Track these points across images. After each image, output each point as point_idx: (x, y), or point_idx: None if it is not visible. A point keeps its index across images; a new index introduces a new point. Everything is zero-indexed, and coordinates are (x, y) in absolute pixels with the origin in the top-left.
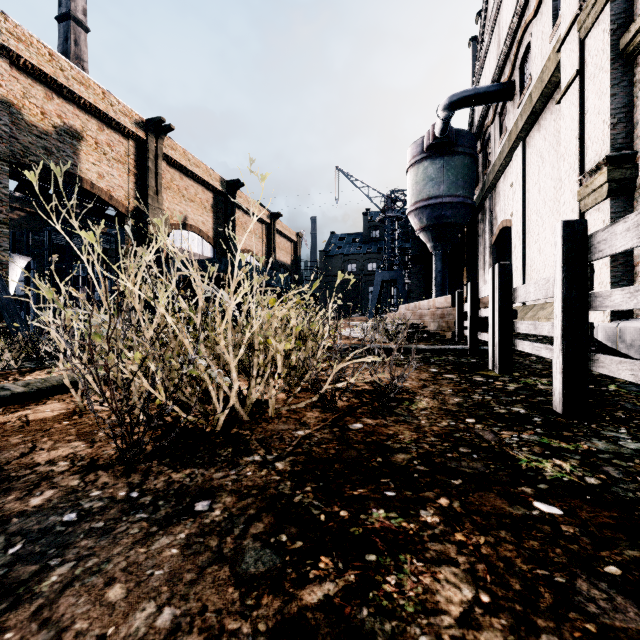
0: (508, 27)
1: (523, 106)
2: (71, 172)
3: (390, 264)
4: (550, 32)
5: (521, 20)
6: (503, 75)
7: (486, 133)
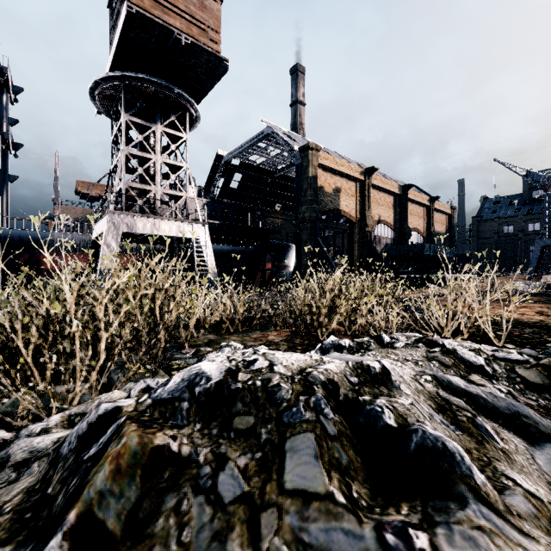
0: None
1: None
2: (337, 208)
3: None
4: None
5: None
6: None
7: None
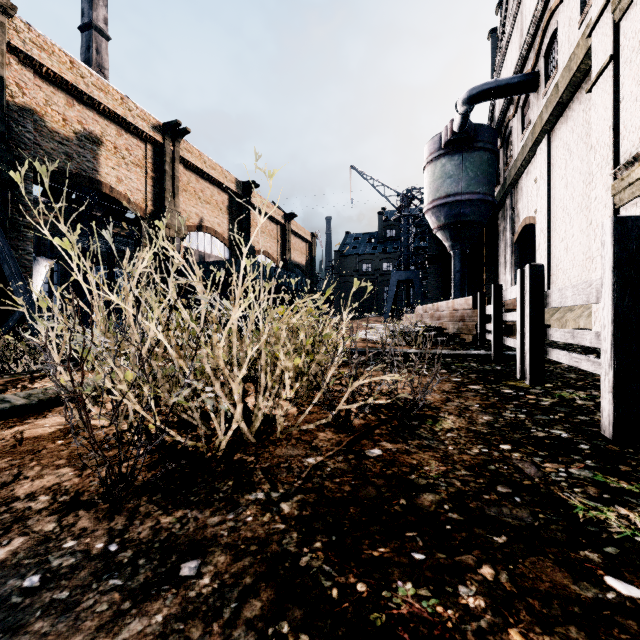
0: (532, 15)
1: (548, 97)
2: (91, 177)
3: (406, 264)
4: (579, 17)
5: (546, 7)
6: (526, 66)
7: (507, 127)
